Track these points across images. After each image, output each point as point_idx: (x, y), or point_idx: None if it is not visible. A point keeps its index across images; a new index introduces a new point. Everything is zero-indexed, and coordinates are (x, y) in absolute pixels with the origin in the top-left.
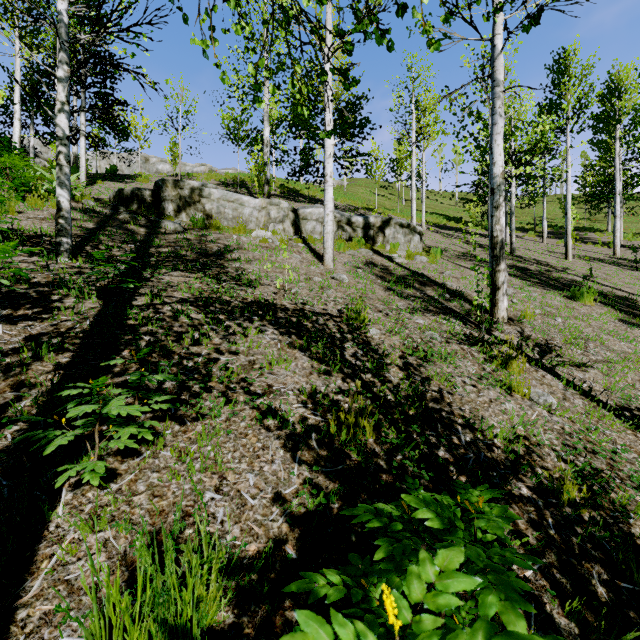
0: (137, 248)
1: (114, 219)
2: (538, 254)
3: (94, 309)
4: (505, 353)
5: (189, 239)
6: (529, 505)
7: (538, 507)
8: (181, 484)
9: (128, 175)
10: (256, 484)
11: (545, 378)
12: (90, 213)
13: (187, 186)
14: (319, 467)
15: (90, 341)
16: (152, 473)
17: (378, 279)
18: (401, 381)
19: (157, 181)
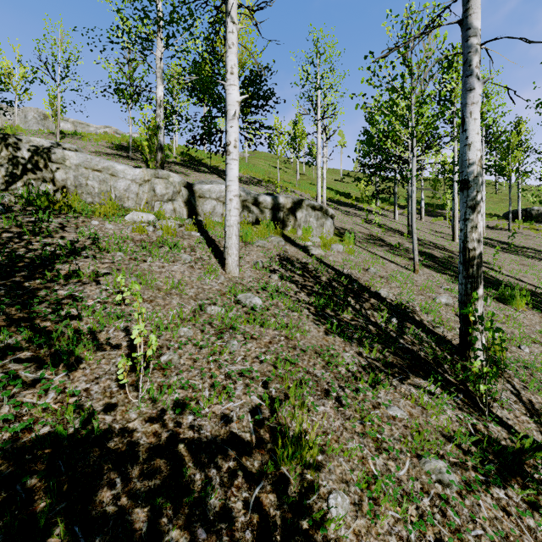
0: None
1: None
2: (429, 235)
3: None
4: None
5: None
6: None
7: None
8: None
9: None
10: None
11: None
12: None
13: (26, 144)
14: None
15: None
16: None
17: (300, 291)
18: None
19: None
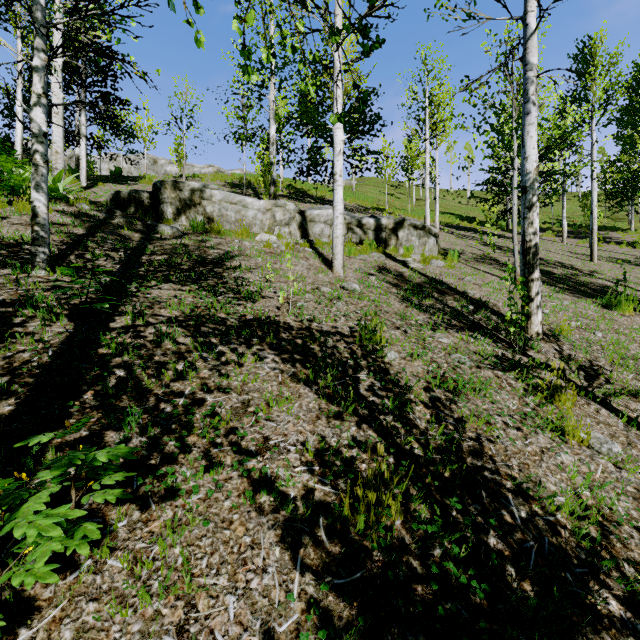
0: (127, 256)
1: (107, 224)
2: (560, 256)
3: (61, 334)
4: (551, 383)
5: (187, 245)
6: (625, 633)
7: (639, 636)
8: (128, 623)
9: (132, 177)
10: (238, 616)
11: (600, 414)
12: (82, 217)
13: (187, 187)
14: (329, 577)
15: (46, 379)
16: (88, 603)
17: (393, 287)
18: (429, 425)
19: (155, 182)
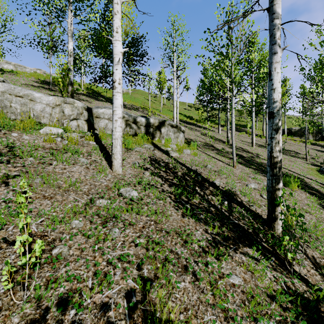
0: None
1: None
2: (238, 143)
3: None
4: None
5: None
6: None
7: None
8: None
9: None
10: None
11: None
12: None
13: None
14: None
15: None
16: None
17: (164, 183)
18: None
19: None
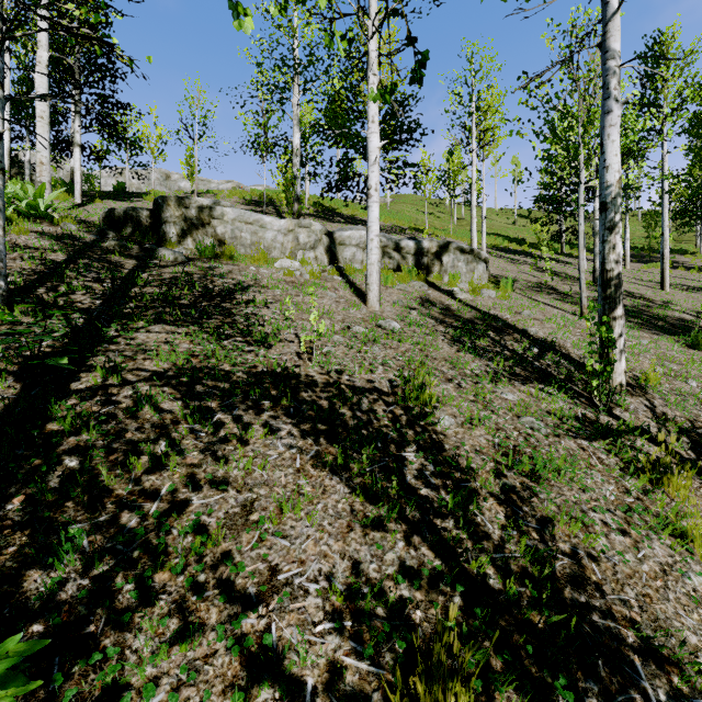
0: (113, 289)
1: (96, 248)
2: (626, 283)
3: None
4: (657, 461)
5: (190, 273)
6: None
7: None
8: None
9: (137, 193)
10: None
11: None
12: (66, 240)
13: (194, 204)
14: None
15: None
16: None
17: (439, 325)
18: (505, 533)
19: (156, 198)
